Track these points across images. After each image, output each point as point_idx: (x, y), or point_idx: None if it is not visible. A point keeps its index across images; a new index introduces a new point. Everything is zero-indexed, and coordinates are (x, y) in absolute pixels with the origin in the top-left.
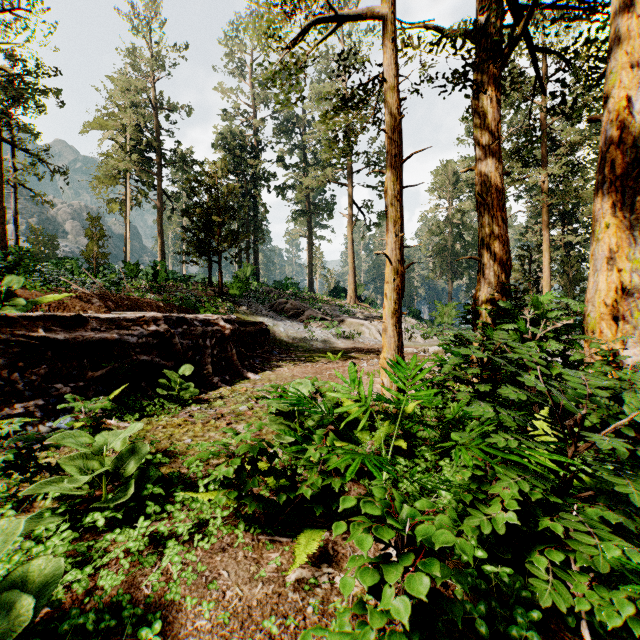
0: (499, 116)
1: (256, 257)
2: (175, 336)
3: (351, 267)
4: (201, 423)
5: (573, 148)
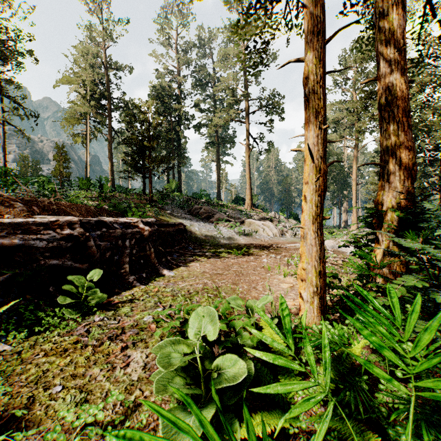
0: (404, 23)
1: (179, 175)
2: (90, 239)
3: (248, 182)
4: (92, 346)
5: (422, 88)
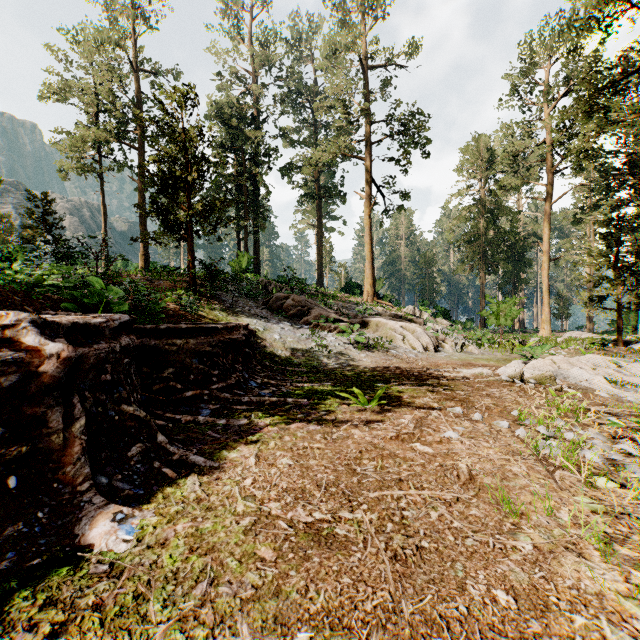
0: None
1: (257, 248)
2: None
3: (368, 257)
4: None
5: None
